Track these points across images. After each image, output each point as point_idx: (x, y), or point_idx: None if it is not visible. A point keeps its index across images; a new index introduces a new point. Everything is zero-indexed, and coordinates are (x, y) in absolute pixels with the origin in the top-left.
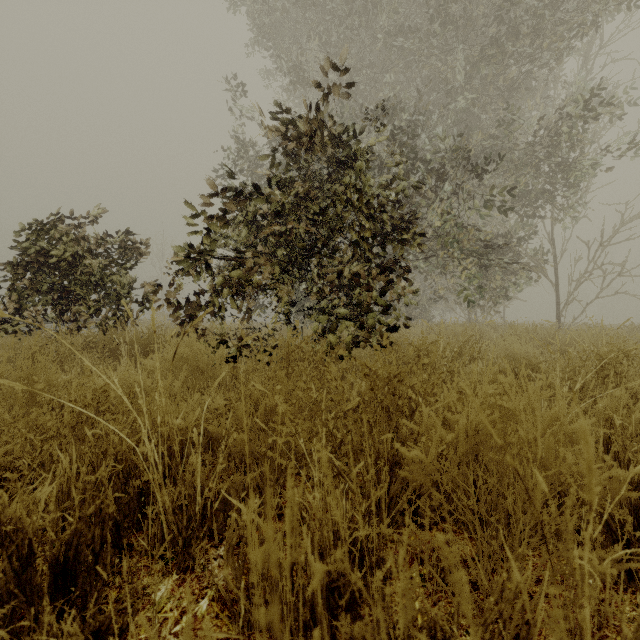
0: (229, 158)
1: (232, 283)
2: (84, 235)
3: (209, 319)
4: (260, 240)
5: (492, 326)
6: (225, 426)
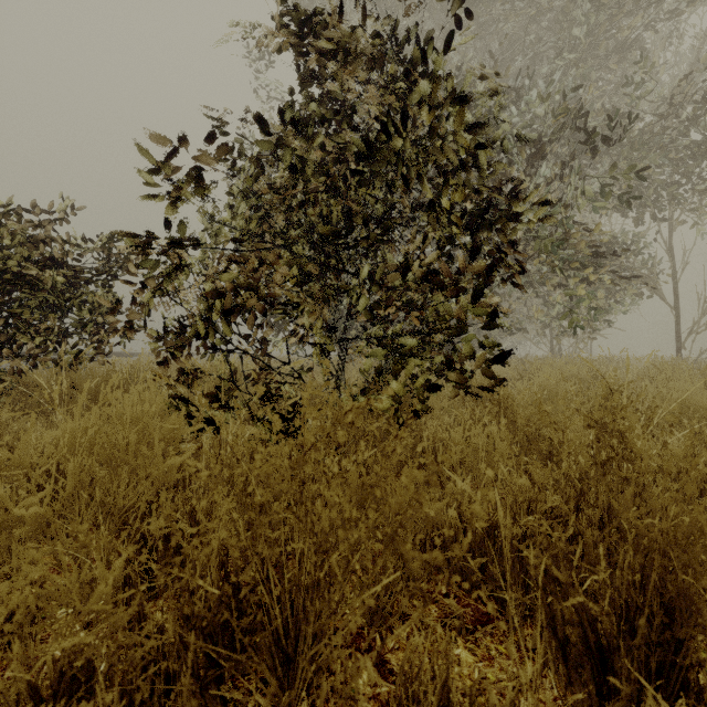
0: (252, 148)
1: (224, 293)
2: (38, 235)
3: (204, 354)
4: (280, 232)
5: (599, 362)
6: (87, 705)
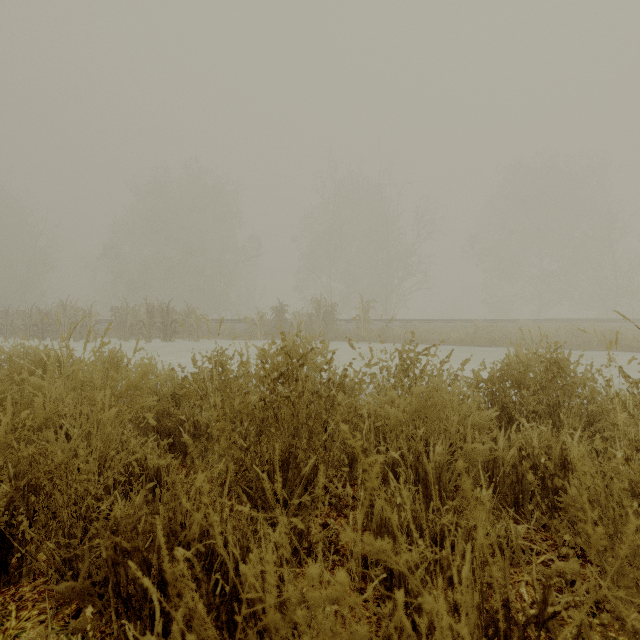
0: None
1: None
2: None
3: None
4: None
5: None
6: None
